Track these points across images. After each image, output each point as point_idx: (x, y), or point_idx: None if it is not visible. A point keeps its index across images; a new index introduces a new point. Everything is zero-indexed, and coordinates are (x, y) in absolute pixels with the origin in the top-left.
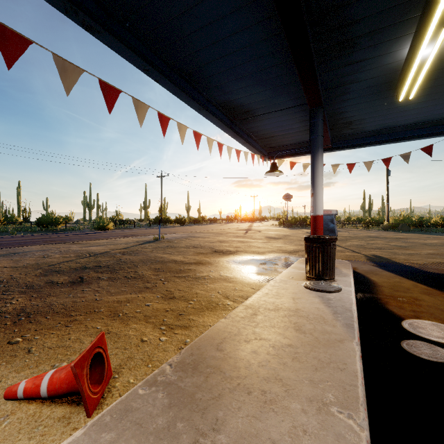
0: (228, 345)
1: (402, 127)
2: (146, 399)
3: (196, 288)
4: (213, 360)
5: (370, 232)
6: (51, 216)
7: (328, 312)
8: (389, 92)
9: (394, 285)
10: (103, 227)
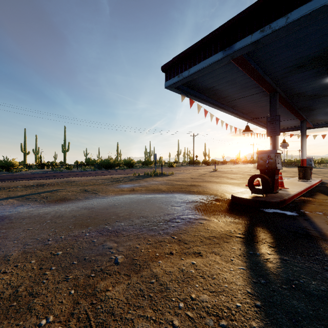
0: None
1: None
2: None
3: None
4: None
5: None
6: (148, 160)
7: (304, 183)
8: None
9: None
10: (171, 165)
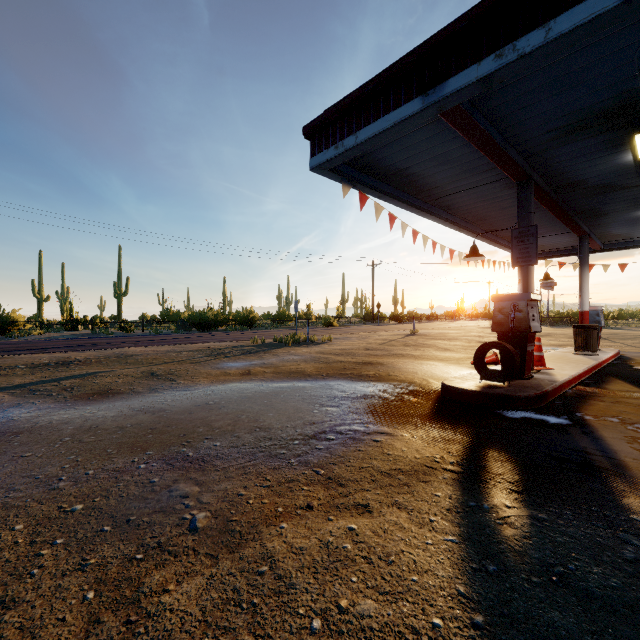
0: None
1: None
2: None
3: None
4: None
5: None
6: (284, 313)
7: (586, 358)
8: None
9: None
10: (330, 323)
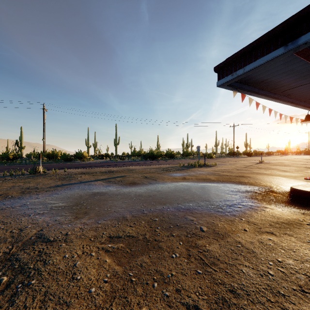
0: None
1: None
2: None
3: None
4: None
5: None
6: (187, 151)
7: None
8: None
9: None
10: (211, 156)
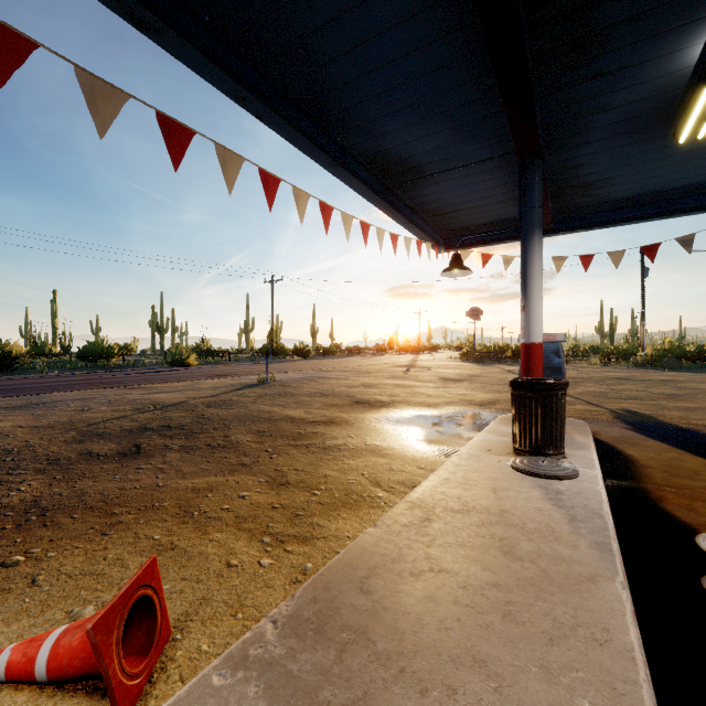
0: (381, 583)
1: (678, 191)
2: (225, 700)
3: (325, 466)
4: (353, 614)
5: (615, 371)
6: (101, 345)
7: (560, 518)
8: (661, 128)
9: (669, 465)
10: (181, 361)
